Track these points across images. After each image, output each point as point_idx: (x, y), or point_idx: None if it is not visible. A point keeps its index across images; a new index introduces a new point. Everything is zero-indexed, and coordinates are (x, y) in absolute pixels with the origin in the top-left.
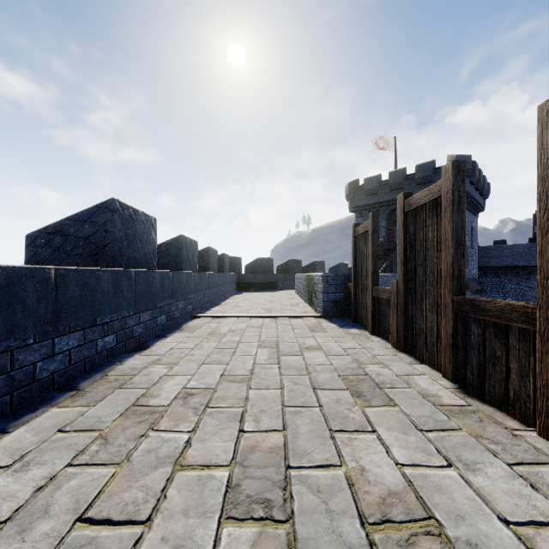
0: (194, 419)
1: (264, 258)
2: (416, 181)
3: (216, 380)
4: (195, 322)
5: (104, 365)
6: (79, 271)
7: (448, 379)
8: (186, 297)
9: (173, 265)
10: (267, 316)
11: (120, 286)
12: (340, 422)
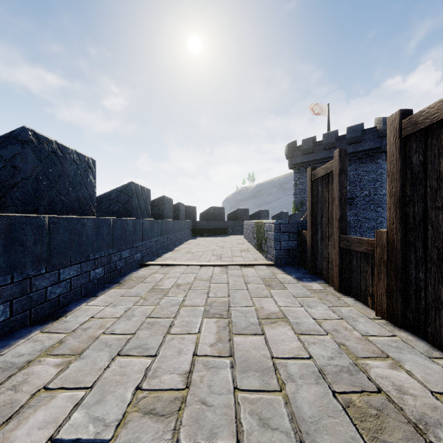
0: None
1: (216, 207)
2: (347, 141)
3: (124, 403)
4: (141, 271)
5: None
6: None
7: None
8: (133, 245)
9: (123, 212)
10: (217, 265)
11: (18, 238)
12: None
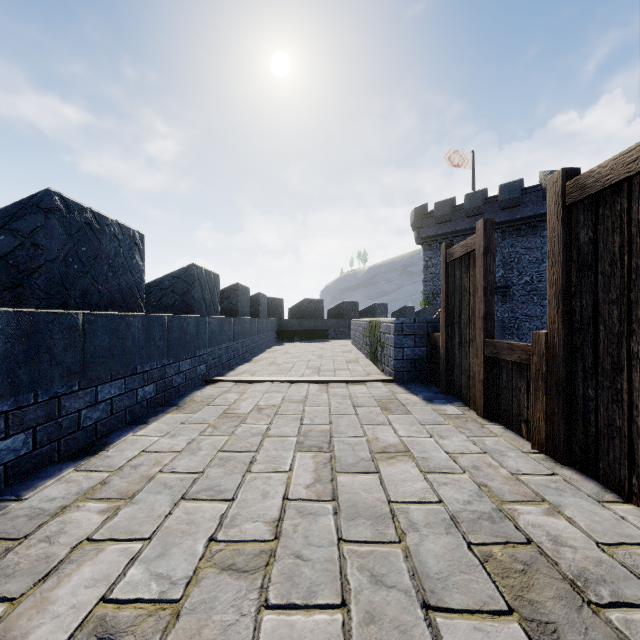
0: None
1: (312, 300)
2: (499, 205)
3: (195, 558)
4: (207, 390)
5: None
6: None
7: None
8: (196, 353)
9: (181, 307)
10: (314, 381)
11: (44, 342)
12: None
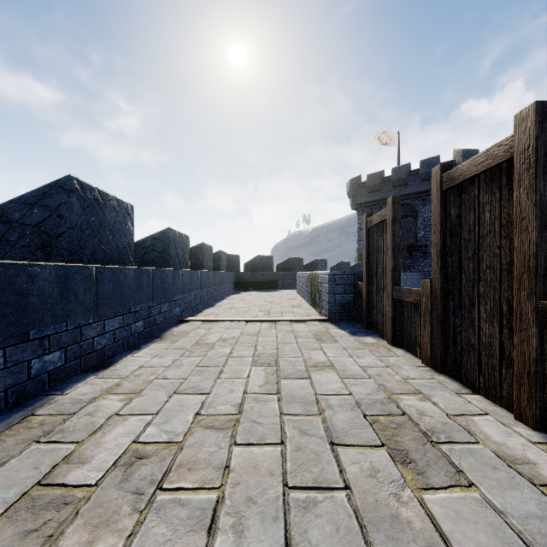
0: (132, 517)
1: (264, 256)
2: (420, 177)
3: (187, 423)
4: (181, 327)
5: (39, 395)
6: None
7: (526, 424)
8: (172, 298)
9: (160, 262)
10: (265, 320)
11: (71, 287)
12: (386, 531)
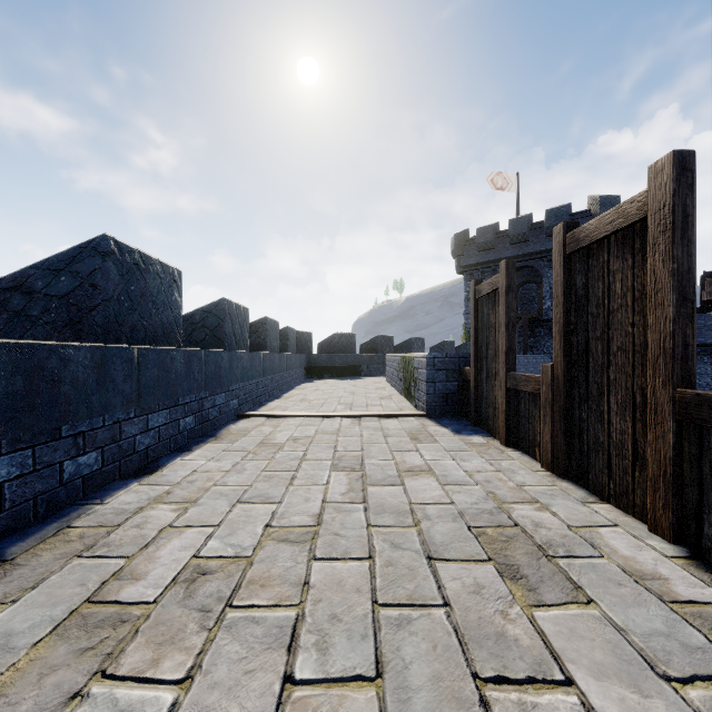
0: (199, 636)
1: (343, 334)
2: (546, 231)
3: (256, 536)
4: (240, 424)
5: (73, 505)
6: (22, 347)
7: (661, 536)
8: (229, 387)
9: (212, 341)
10: (346, 416)
11: (110, 373)
12: (490, 649)
